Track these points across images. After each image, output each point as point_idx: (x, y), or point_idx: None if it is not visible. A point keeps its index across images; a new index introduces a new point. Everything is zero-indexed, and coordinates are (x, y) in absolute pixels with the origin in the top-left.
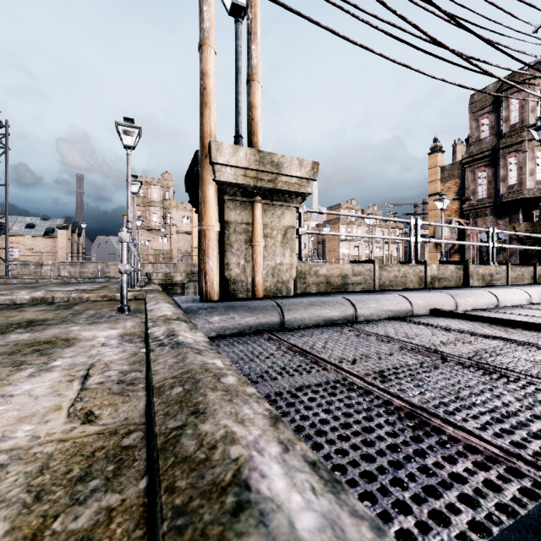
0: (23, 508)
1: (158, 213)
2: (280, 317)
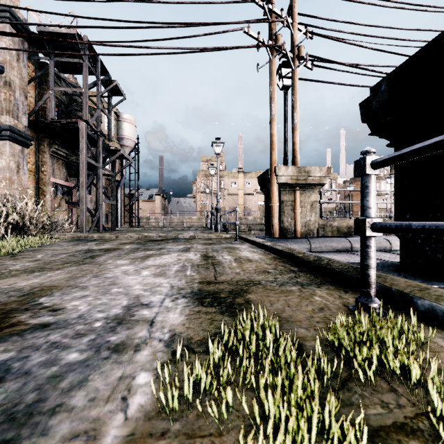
0: (269, 260)
1: (215, 181)
2: (309, 245)
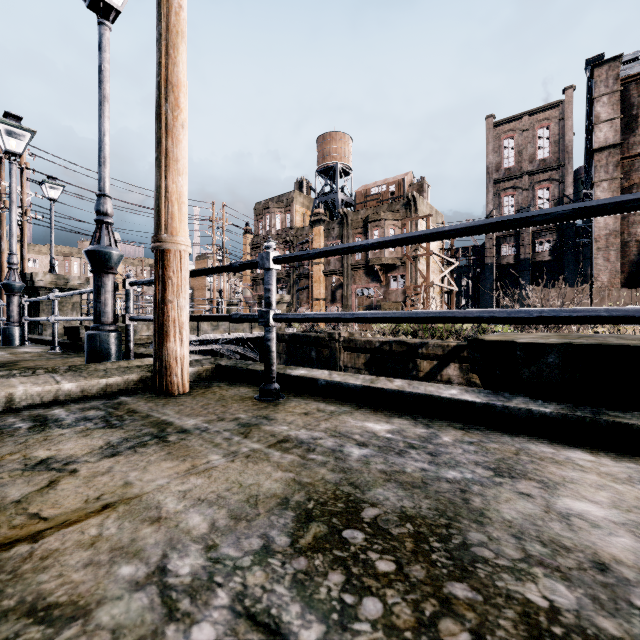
0: None
1: None
2: None
